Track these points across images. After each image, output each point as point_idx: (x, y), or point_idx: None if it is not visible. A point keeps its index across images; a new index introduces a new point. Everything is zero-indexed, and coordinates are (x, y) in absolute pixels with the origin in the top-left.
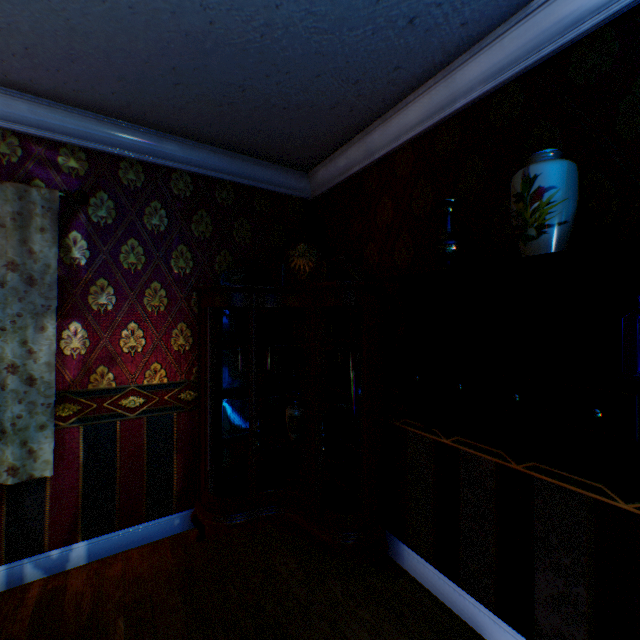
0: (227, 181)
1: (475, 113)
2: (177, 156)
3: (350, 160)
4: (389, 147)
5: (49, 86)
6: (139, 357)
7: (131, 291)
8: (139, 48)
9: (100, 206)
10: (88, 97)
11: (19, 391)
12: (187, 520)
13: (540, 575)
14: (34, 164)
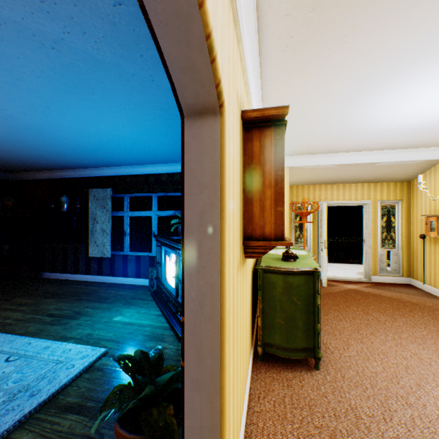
0: None
1: (59, 180)
2: None
3: (29, 176)
4: (41, 178)
5: None
6: None
7: None
8: None
9: None
10: None
11: None
12: None
13: (69, 261)
14: None
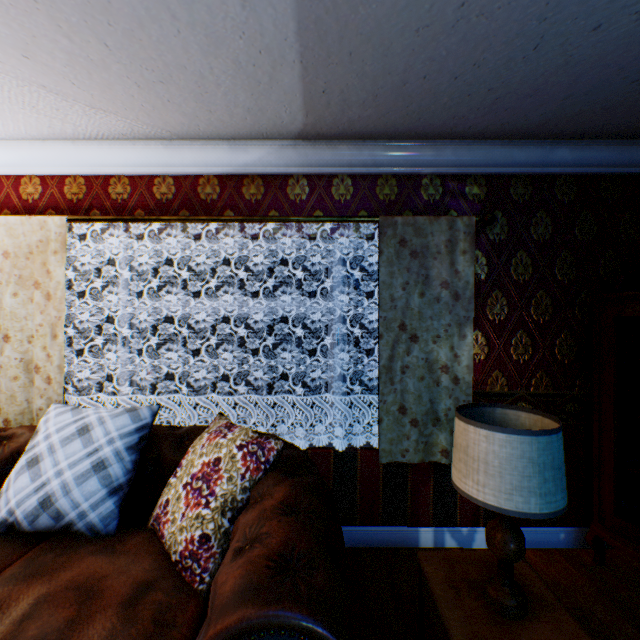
0: (611, 174)
1: None
2: (563, 160)
3: None
4: None
5: (480, 127)
6: (525, 364)
7: (519, 301)
8: (626, 56)
9: (494, 224)
10: (509, 127)
11: (448, 388)
12: (570, 537)
13: None
14: (449, 198)
